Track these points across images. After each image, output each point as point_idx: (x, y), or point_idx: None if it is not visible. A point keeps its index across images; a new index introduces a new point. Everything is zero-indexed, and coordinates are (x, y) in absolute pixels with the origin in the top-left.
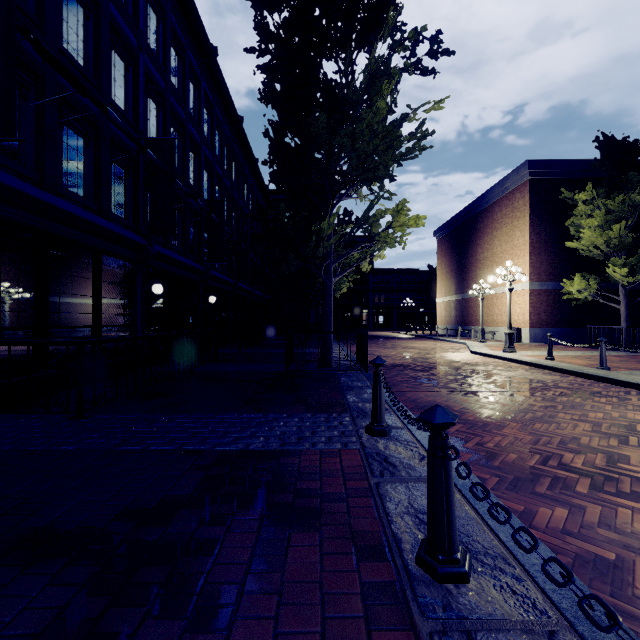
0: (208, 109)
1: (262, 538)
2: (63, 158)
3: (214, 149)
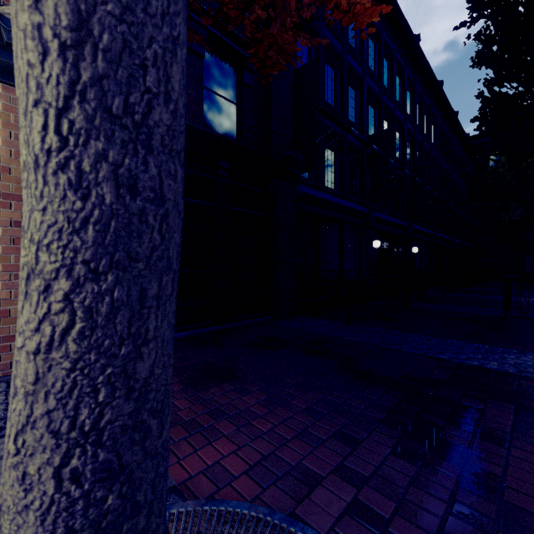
0: (410, 90)
1: (517, 420)
2: (325, 168)
3: (415, 121)
